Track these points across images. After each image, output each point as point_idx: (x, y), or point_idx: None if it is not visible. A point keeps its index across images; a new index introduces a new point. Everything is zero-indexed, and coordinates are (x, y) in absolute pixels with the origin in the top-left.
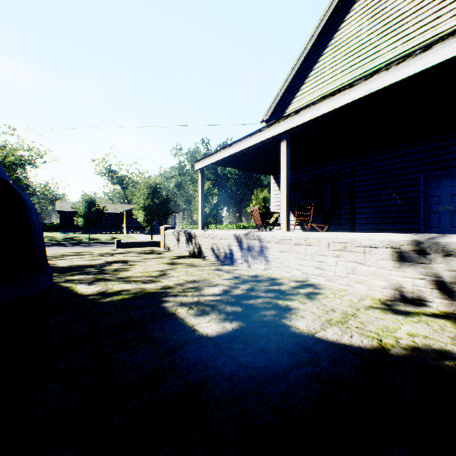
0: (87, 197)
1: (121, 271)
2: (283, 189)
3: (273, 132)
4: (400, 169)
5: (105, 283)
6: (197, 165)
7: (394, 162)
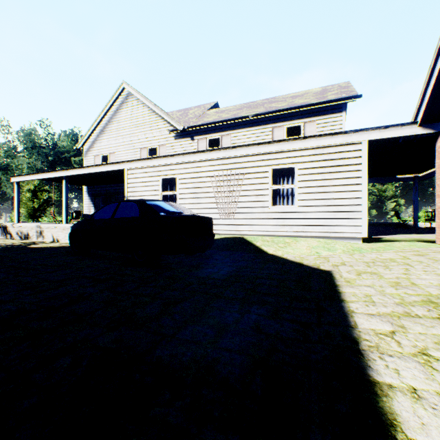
0: None
1: None
2: (65, 203)
3: (59, 175)
4: None
5: None
6: (13, 179)
7: None
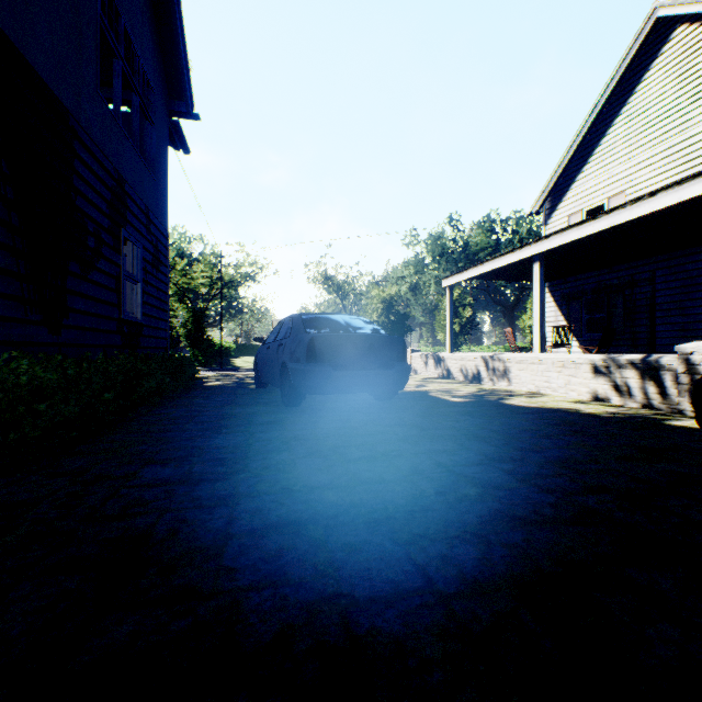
0: None
1: None
2: (536, 311)
3: (524, 254)
4: None
5: None
6: (444, 282)
7: None
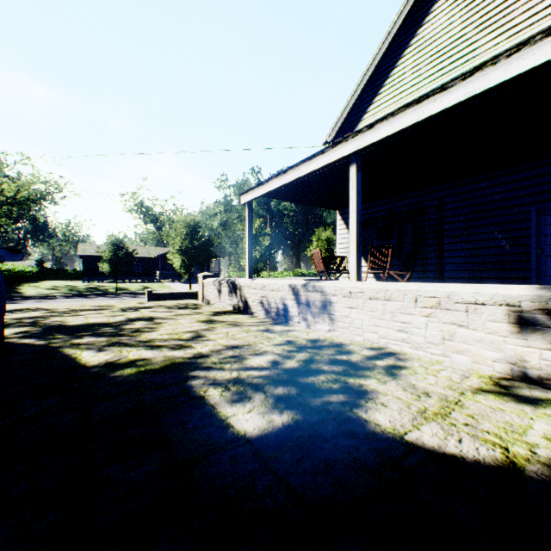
0: (113, 238)
1: (143, 332)
2: (353, 227)
3: (339, 154)
4: (504, 201)
5: (119, 348)
6: (243, 198)
7: (496, 192)
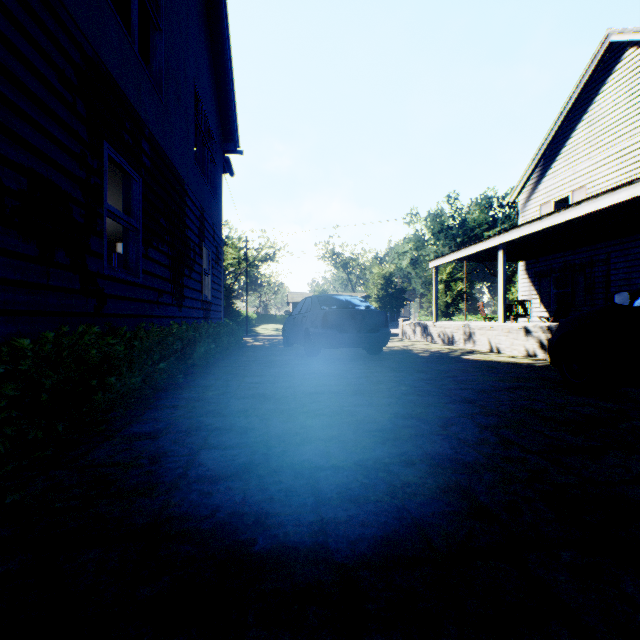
0: (321, 289)
1: None
2: (500, 289)
3: (491, 244)
4: None
5: None
6: (430, 264)
7: None
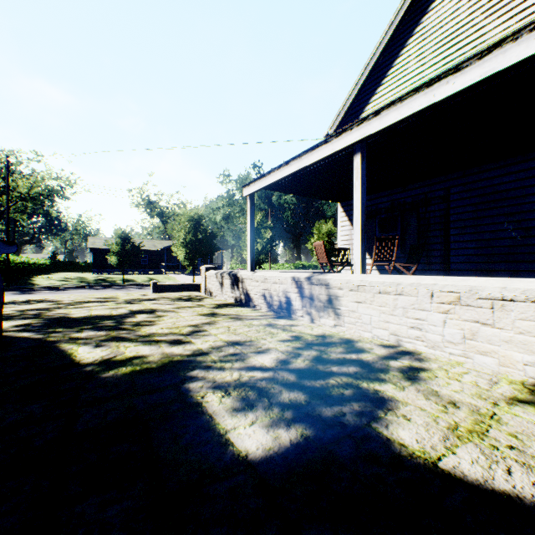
0: (120, 231)
1: (144, 326)
2: (357, 218)
3: (343, 143)
4: (515, 190)
5: (116, 344)
6: (245, 190)
7: (506, 181)
